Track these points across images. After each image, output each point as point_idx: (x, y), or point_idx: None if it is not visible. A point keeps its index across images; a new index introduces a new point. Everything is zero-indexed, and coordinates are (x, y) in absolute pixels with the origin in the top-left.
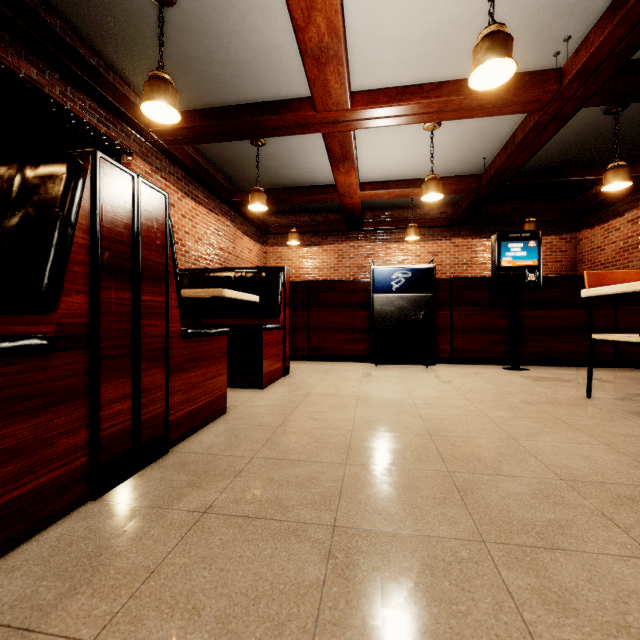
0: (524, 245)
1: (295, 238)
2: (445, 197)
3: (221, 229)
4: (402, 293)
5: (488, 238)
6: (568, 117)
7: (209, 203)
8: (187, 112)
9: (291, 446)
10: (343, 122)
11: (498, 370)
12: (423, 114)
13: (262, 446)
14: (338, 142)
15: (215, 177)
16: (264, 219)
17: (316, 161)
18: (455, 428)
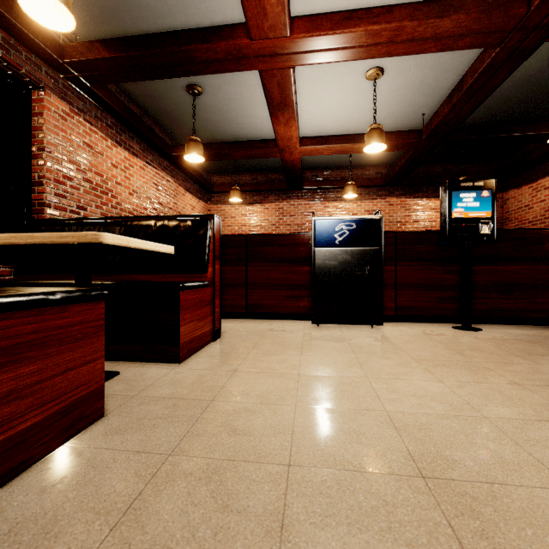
0: (477, 195)
1: (237, 195)
2: (381, 157)
3: (160, 183)
4: (346, 246)
5: (421, 197)
6: (526, 55)
7: (146, 155)
8: (105, 41)
9: (168, 530)
10: (282, 55)
11: (449, 330)
12: (371, 46)
13: (109, 532)
14: (277, 83)
15: (151, 128)
16: (208, 178)
17: (256, 115)
18: (455, 453)
